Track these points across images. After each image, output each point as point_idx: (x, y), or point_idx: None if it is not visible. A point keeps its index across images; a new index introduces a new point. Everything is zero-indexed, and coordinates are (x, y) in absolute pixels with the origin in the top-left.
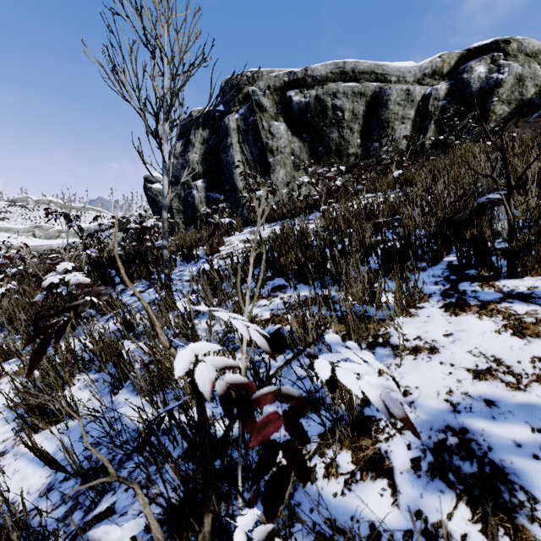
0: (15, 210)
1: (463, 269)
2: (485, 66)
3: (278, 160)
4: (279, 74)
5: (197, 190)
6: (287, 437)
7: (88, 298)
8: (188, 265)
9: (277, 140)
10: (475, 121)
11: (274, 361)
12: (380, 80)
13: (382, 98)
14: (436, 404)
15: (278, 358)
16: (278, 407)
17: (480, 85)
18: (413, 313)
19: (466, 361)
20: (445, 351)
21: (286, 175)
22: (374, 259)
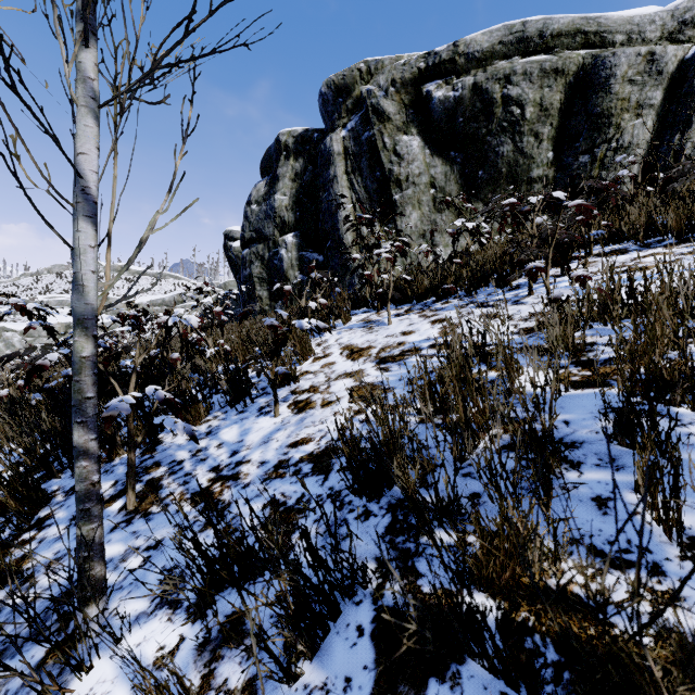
0: None
1: None
2: None
3: (409, 196)
4: (410, 60)
5: (286, 249)
6: None
7: None
8: (230, 413)
9: (407, 165)
10: None
11: None
12: (593, 44)
13: (598, 74)
14: None
15: None
16: None
17: None
18: None
19: None
20: None
21: (422, 220)
22: None
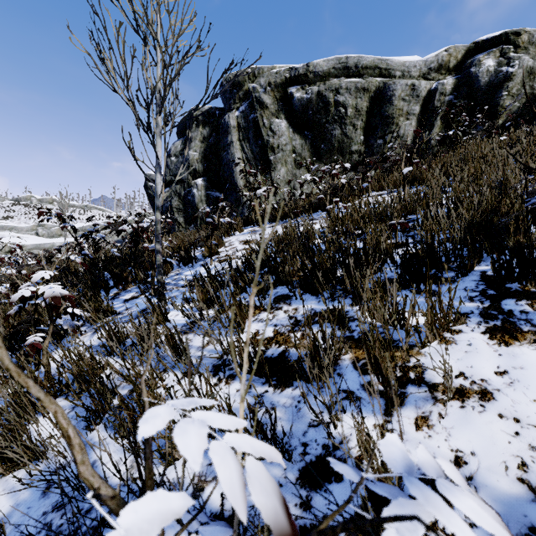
0: (19, 208)
1: (503, 282)
2: (494, 59)
3: (279, 157)
4: (280, 71)
5: (197, 189)
6: (300, 522)
7: (69, 310)
8: (185, 268)
9: (278, 138)
10: (484, 116)
11: (279, 396)
12: (384, 75)
13: (386, 93)
14: (507, 485)
15: (284, 393)
16: (286, 468)
17: (489, 79)
18: (449, 338)
19: (535, 415)
20: (503, 397)
21: (288, 173)
22: (390, 265)
